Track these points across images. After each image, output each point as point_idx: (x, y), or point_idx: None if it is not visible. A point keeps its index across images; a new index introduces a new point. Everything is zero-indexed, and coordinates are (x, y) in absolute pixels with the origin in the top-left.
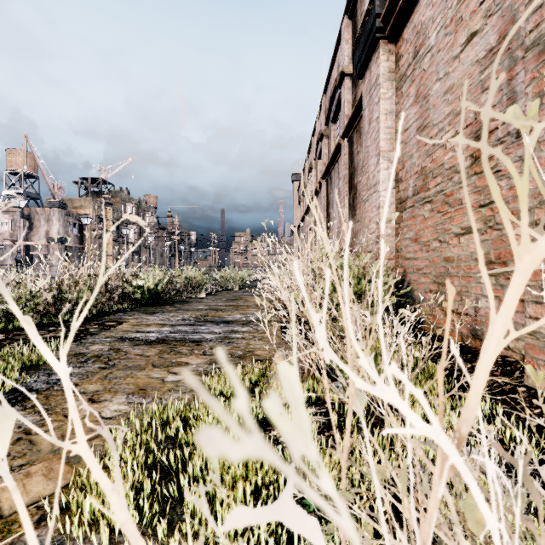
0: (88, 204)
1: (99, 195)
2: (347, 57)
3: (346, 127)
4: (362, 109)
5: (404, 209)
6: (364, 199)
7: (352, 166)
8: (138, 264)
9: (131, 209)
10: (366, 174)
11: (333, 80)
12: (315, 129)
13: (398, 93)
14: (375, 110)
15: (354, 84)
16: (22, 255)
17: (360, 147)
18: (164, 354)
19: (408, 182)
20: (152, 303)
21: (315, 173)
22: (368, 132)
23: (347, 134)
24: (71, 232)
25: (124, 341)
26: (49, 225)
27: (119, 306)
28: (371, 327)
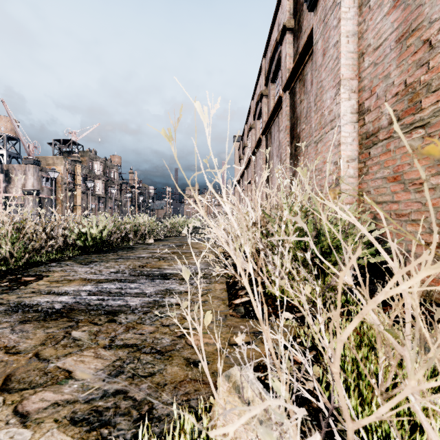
0: (59, 162)
1: (70, 154)
2: (288, 12)
3: (288, 78)
4: (306, 55)
5: (373, 144)
6: (315, 140)
7: (295, 116)
8: (86, 211)
9: (98, 166)
10: (319, 111)
11: (273, 41)
12: (255, 92)
13: (362, 10)
14: (332, 35)
15: (296, 37)
16: (1, 205)
17: (304, 95)
18: (47, 346)
19: (380, 110)
20: (96, 250)
21: (254, 132)
22: (322, 65)
23: (289, 85)
24: (44, 185)
25: (13, 313)
26: (25, 179)
27: (57, 255)
28: (343, 289)
